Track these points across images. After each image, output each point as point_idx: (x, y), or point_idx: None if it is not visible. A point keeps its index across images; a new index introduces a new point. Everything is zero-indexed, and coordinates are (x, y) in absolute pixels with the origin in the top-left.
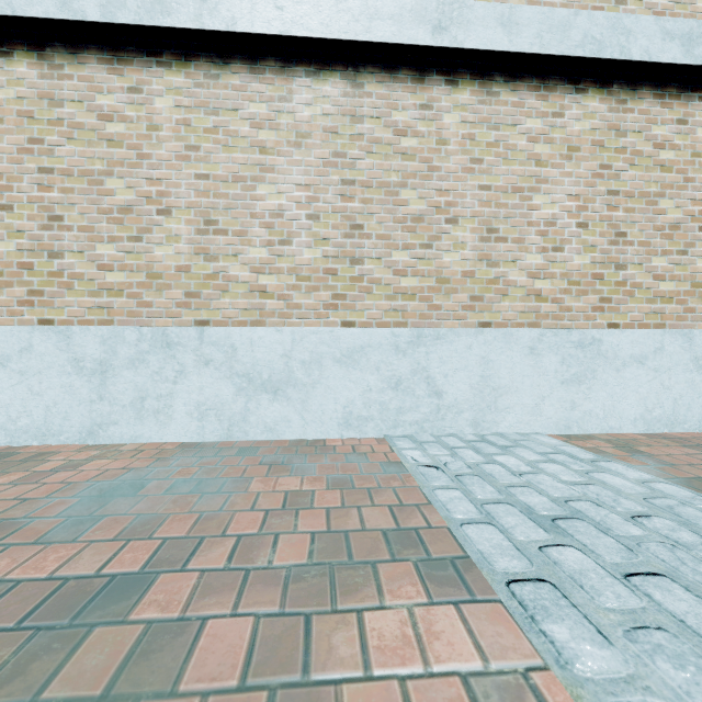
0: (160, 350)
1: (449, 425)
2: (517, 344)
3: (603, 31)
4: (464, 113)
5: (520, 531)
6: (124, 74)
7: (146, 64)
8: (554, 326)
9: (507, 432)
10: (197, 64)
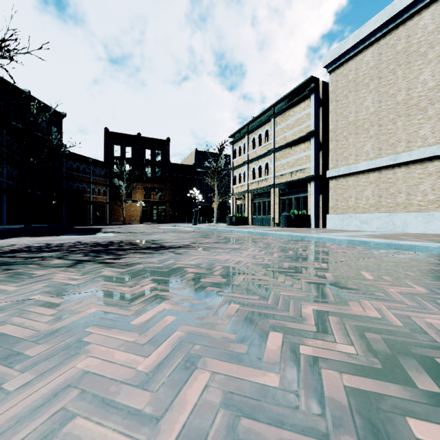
0: (349, 217)
1: (396, 230)
2: (412, 215)
3: (435, 150)
4: (402, 172)
5: (369, 232)
6: (345, 179)
7: (348, 177)
8: (424, 211)
9: (409, 232)
10: (355, 175)
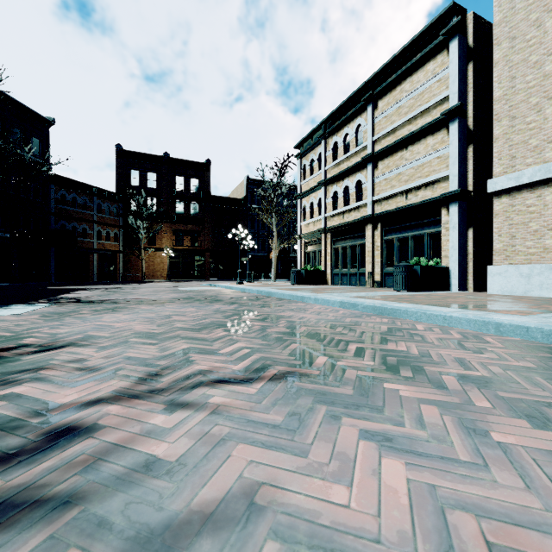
0: (548, 270)
1: None
2: None
3: None
4: None
5: None
6: (535, 193)
7: (542, 188)
8: None
9: None
10: None
